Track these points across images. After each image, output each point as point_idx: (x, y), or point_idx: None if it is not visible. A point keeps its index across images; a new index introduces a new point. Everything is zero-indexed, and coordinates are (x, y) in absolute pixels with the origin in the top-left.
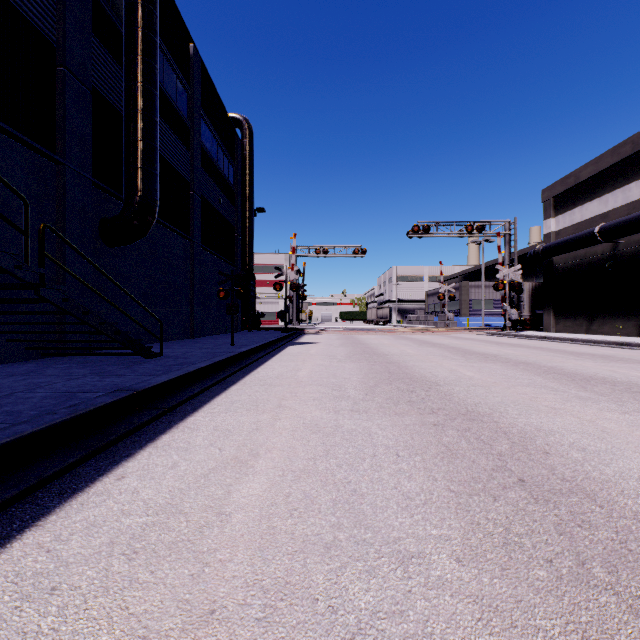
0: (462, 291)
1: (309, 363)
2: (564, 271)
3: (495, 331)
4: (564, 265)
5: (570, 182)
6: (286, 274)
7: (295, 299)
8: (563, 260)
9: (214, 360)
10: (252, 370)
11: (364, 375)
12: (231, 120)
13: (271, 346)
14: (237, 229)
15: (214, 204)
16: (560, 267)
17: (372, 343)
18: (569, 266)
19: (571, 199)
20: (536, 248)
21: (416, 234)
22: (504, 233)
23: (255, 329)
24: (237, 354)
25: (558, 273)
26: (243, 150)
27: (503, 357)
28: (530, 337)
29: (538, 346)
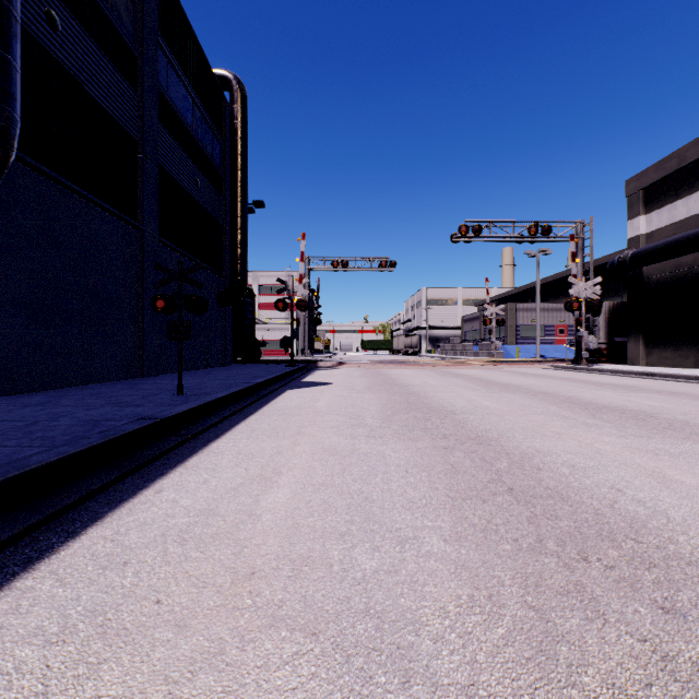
0: (508, 315)
1: (307, 443)
2: (660, 285)
3: (563, 364)
4: (660, 277)
5: (671, 166)
6: (292, 288)
7: (307, 323)
8: (658, 271)
9: (24, 464)
10: (150, 480)
11: (452, 511)
12: (215, 75)
13: (256, 392)
14: (226, 227)
15: (186, 185)
16: (653, 280)
17: (413, 384)
18: (668, 278)
19: (671, 189)
20: (622, 255)
21: (463, 237)
22: (577, 237)
23: (253, 361)
24: (147, 425)
25: (650, 288)
26: (233, 119)
27: (671, 419)
28: (624, 373)
29: (667, 389)
